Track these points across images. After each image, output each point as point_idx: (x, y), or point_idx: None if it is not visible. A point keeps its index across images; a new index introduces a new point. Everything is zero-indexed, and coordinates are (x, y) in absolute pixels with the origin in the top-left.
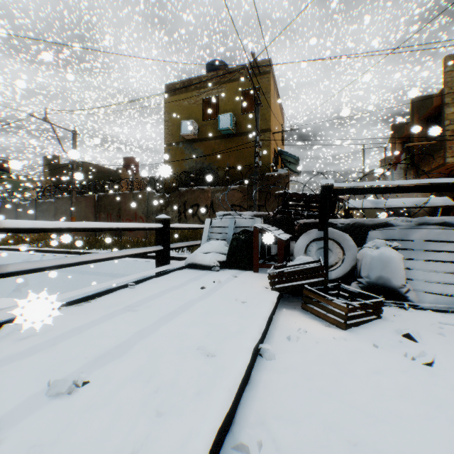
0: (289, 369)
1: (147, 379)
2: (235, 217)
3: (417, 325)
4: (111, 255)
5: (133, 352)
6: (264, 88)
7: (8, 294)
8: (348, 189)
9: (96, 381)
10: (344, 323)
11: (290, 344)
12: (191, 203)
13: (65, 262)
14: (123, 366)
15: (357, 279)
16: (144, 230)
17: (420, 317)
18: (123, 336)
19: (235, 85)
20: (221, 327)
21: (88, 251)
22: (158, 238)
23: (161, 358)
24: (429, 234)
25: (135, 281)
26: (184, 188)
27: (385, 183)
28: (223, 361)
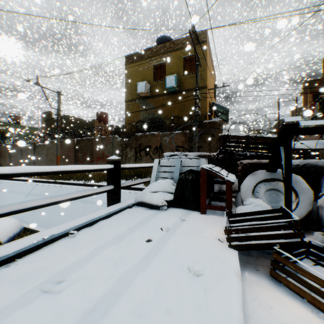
0: None
1: None
2: (181, 157)
3: None
4: (54, 199)
5: None
6: (202, 54)
7: None
8: (317, 127)
9: None
10: None
11: None
12: (145, 145)
13: None
14: None
15: (323, 229)
16: (93, 171)
17: None
18: None
19: (178, 53)
20: None
21: (67, 181)
22: (109, 178)
23: None
24: None
25: (79, 228)
26: (139, 133)
27: None
28: None
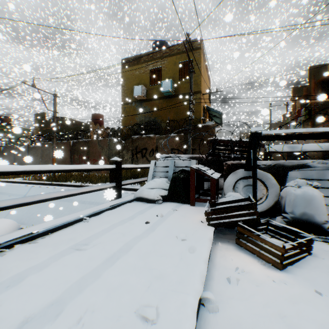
0: (234, 326)
1: None
2: (175, 159)
3: None
4: (69, 192)
5: (64, 316)
6: (196, 60)
7: (5, 215)
8: (275, 135)
9: None
10: (280, 263)
11: (231, 287)
12: (141, 147)
13: (24, 201)
14: None
15: (281, 214)
16: (99, 170)
17: None
18: (62, 287)
19: (174, 58)
20: (163, 274)
21: (64, 183)
22: (112, 177)
23: (94, 327)
24: None
25: (90, 215)
26: (136, 136)
27: (310, 130)
28: None
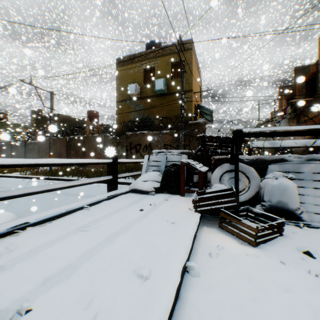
0: (212, 286)
1: (86, 306)
2: (167, 154)
3: (313, 243)
4: (71, 184)
5: (77, 275)
6: (188, 60)
7: (4, 209)
8: (254, 133)
9: (39, 308)
10: (254, 241)
11: (211, 260)
12: (135, 143)
13: (33, 191)
14: (66, 290)
15: (260, 202)
16: (97, 164)
17: (313, 235)
18: (72, 257)
19: (166, 58)
20: (155, 247)
21: (61, 178)
22: (109, 170)
23: (101, 281)
24: (316, 168)
25: (90, 204)
26: (130, 132)
27: (284, 128)
28: (156, 285)
